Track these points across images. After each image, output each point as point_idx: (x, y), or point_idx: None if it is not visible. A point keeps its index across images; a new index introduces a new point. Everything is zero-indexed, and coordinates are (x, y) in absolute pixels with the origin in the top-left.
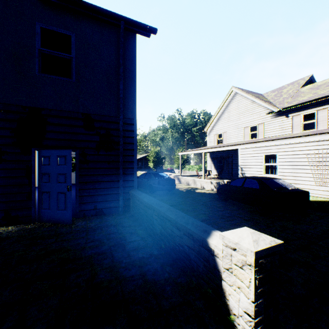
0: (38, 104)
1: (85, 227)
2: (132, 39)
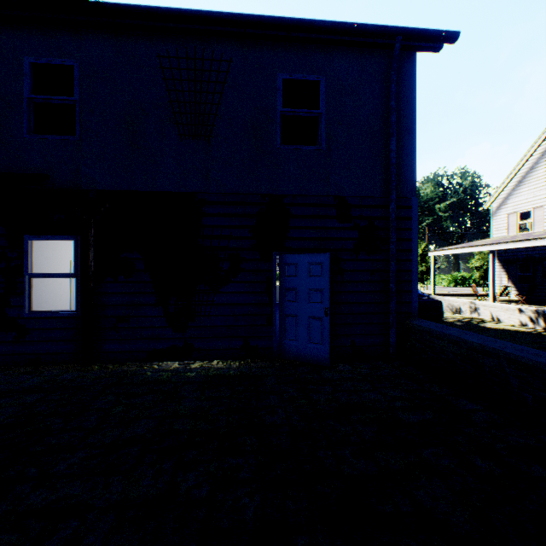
0: (279, 189)
1: (357, 374)
2: (408, 63)
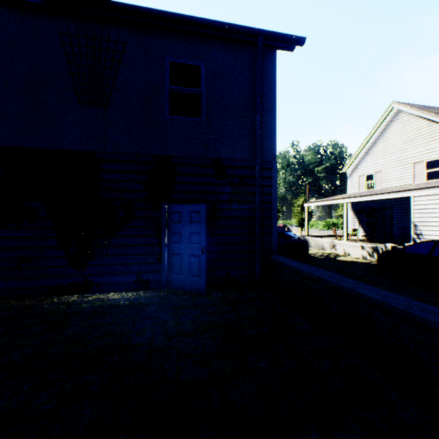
0: (167, 151)
1: (225, 299)
2: (270, 58)
